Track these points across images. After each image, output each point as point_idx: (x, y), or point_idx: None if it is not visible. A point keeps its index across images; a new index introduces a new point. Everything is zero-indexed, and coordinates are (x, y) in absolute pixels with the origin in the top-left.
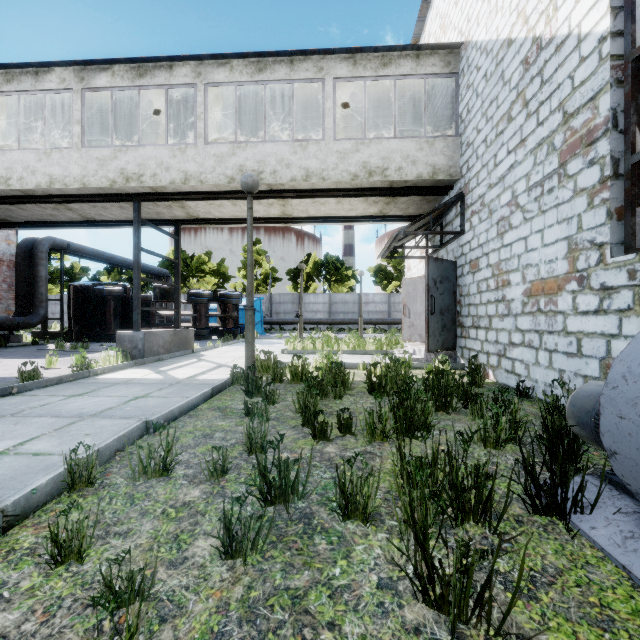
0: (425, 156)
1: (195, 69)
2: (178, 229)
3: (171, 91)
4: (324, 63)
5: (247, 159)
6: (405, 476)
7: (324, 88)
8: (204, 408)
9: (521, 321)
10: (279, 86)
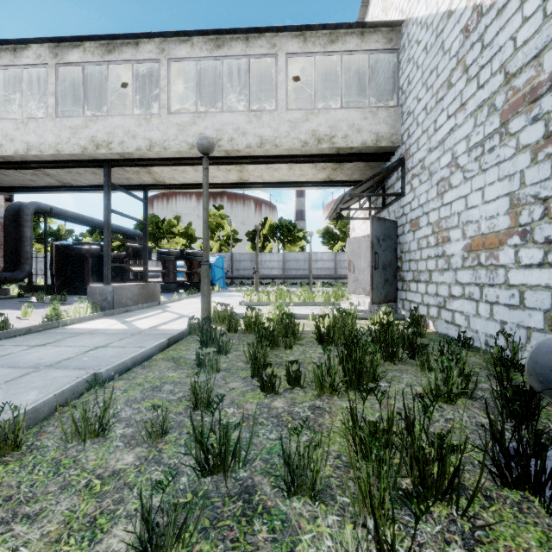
0: (369, 125)
1: (159, 46)
2: (146, 193)
3: (139, 68)
4: (277, 40)
5: (206, 128)
6: (356, 436)
7: (277, 63)
8: (159, 358)
9: (461, 275)
10: (236, 63)
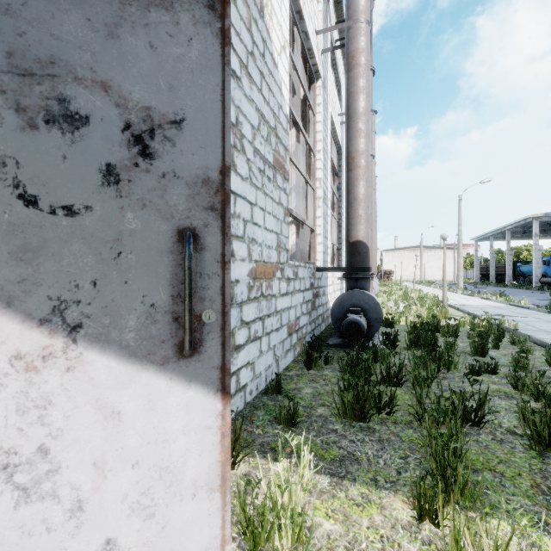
0: None
1: None
2: None
3: None
4: None
5: None
6: None
7: None
8: None
9: (248, 310)
10: None
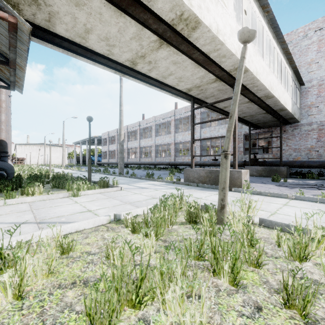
0: None
1: None
2: (233, 90)
3: None
4: None
5: None
6: None
7: None
8: None
9: None
10: None
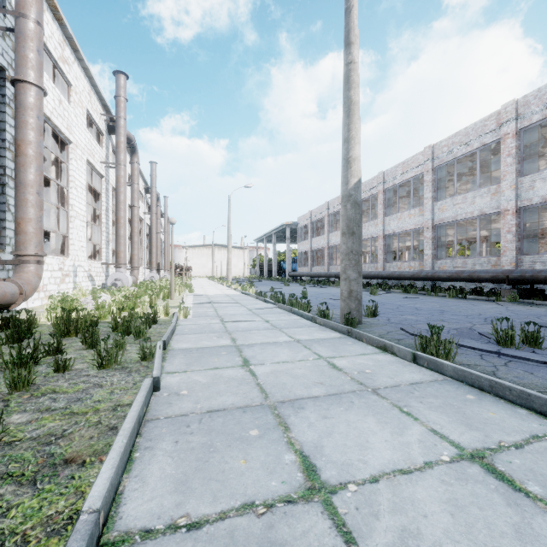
0: None
1: None
2: None
3: None
4: None
5: None
6: None
7: None
8: (94, 462)
9: None
10: None
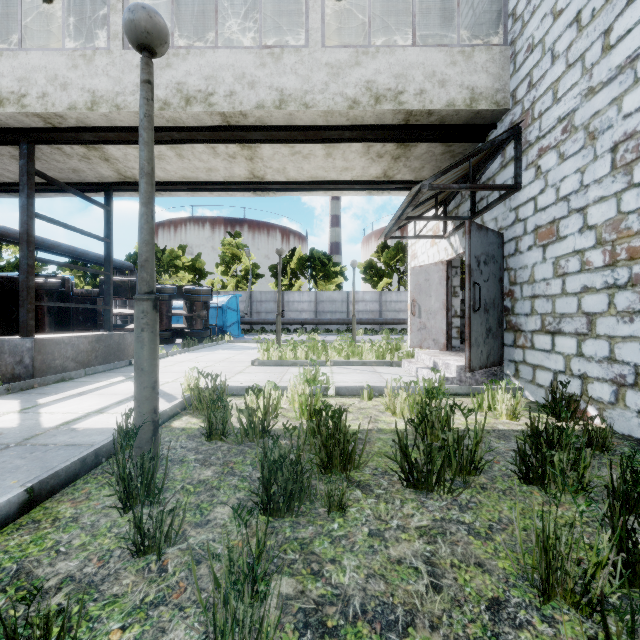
0: (459, 74)
1: None
2: (109, 196)
3: None
4: None
5: (189, 73)
6: None
7: None
8: None
9: None
10: None
